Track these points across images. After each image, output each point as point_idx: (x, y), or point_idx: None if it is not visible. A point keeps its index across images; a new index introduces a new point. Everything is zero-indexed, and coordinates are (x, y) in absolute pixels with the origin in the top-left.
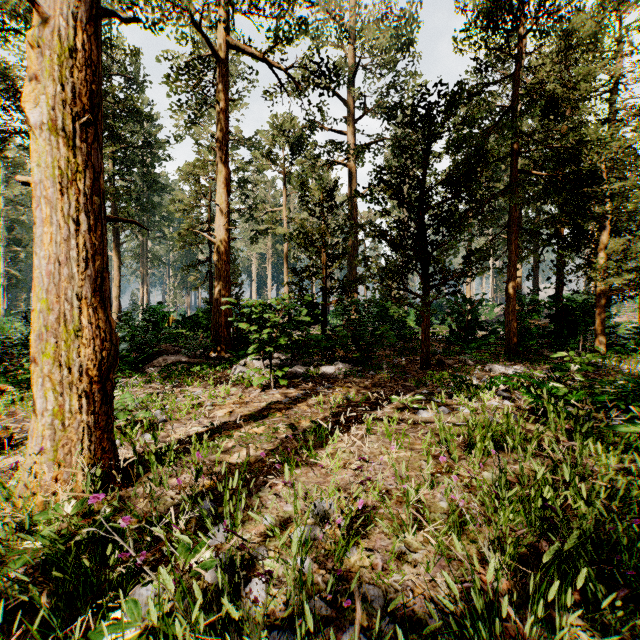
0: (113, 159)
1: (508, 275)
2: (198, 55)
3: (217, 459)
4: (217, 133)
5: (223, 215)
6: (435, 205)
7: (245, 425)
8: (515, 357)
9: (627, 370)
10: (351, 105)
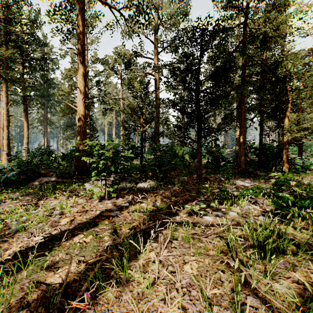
0: (24, 66)
1: (240, 131)
2: (68, 1)
3: (39, 279)
4: (78, 45)
5: (82, 94)
6: (205, 89)
7: (78, 234)
8: (244, 175)
9: (304, 182)
10: (156, 44)
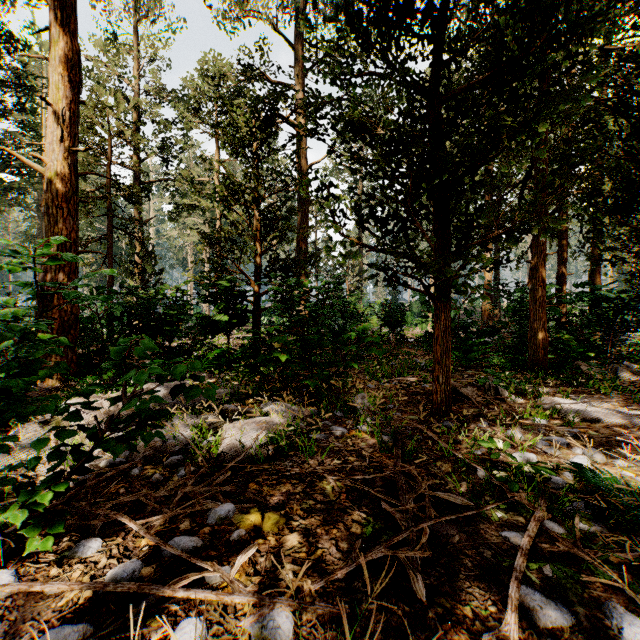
0: None
1: (534, 251)
2: None
3: None
4: None
5: (59, 122)
6: (463, 88)
7: None
8: (551, 376)
9: None
10: (300, 53)
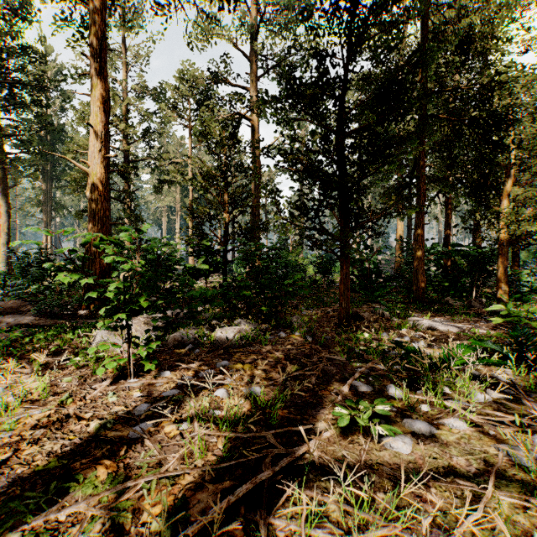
0: None
1: (416, 222)
2: None
3: None
4: (91, 38)
5: (99, 139)
6: (356, 129)
7: None
8: (425, 307)
9: None
10: (254, 63)
